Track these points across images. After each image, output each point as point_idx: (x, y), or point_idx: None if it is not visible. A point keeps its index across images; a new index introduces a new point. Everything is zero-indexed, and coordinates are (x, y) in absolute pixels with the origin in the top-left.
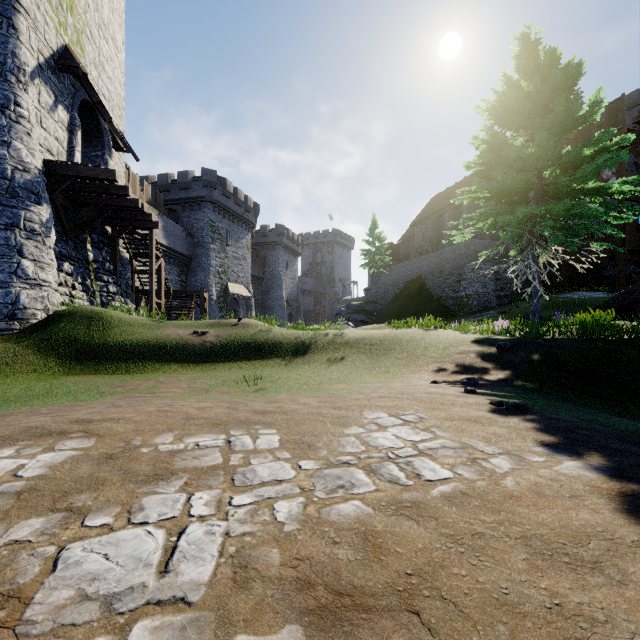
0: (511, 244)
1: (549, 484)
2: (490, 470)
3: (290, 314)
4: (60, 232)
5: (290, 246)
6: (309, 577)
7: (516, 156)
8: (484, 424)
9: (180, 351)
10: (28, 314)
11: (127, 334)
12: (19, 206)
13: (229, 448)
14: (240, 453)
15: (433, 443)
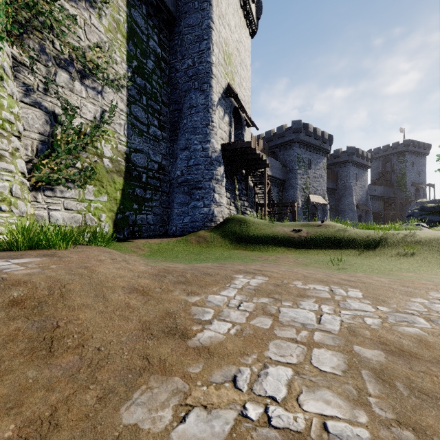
0: None
1: None
2: None
3: (359, 216)
4: (225, 177)
5: (359, 162)
6: (386, 342)
7: None
8: None
9: (286, 241)
10: (217, 219)
11: (257, 230)
12: (213, 169)
13: (332, 292)
14: (339, 296)
15: None
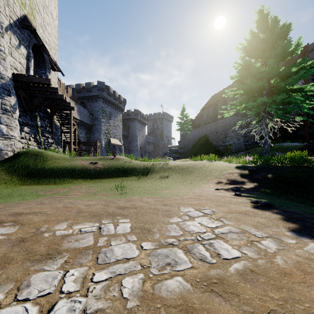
0: (251, 119)
1: (307, 262)
2: (264, 250)
3: (141, 154)
4: (22, 111)
5: (141, 120)
6: None
7: (257, 72)
8: (251, 216)
9: (83, 172)
10: (3, 153)
11: (55, 163)
12: None
13: (99, 233)
14: (105, 237)
15: (223, 229)
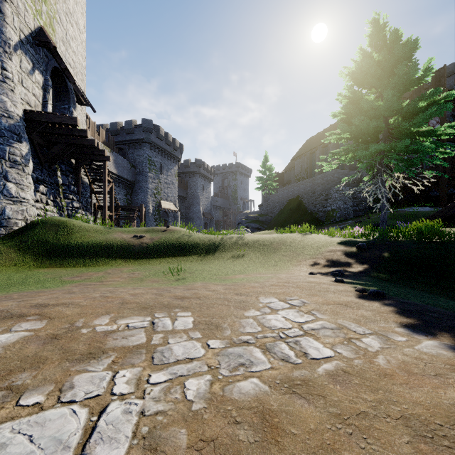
0: (364, 173)
1: (415, 362)
2: (364, 349)
3: (205, 223)
4: (37, 163)
5: (205, 174)
6: None
7: (370, 107)
8: (353, 308)
9: (124, 250)
10: (11, 223)
11: (85, 237)
12: (5, 143)
13: (152, 329)
14: (161, 333)
15: (315, 324)
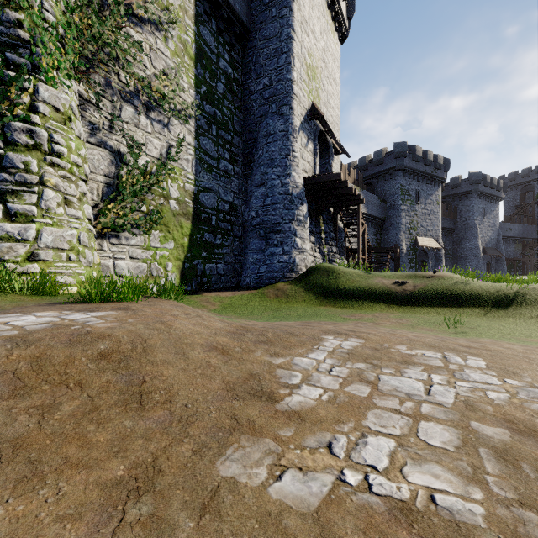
0: None
1: None
2: None
3: (487, 263)
4: (308, 218)
5: (487, 192)
6: (513, 420)
7: None
8: None
9: (386, 296)
10: (298, 269)
11: (349, 282)
12: (294, 208)
13: (446, 360)
14: (455, 364)
15: None
